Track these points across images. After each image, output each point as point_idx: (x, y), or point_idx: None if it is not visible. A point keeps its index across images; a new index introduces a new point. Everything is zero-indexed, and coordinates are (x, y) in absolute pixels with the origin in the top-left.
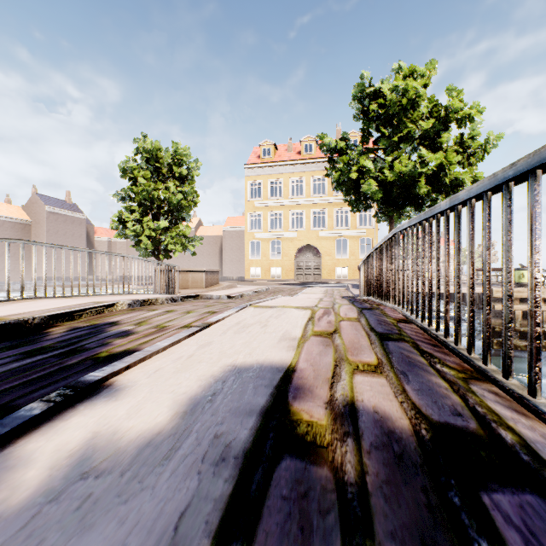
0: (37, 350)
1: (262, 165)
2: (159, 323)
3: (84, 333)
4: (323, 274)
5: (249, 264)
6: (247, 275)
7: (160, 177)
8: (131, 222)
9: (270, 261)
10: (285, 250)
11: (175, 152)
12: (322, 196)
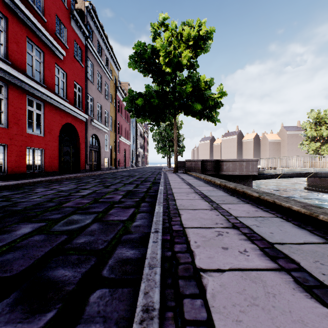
0: None
1: None
2: None
3: None
4: None
5: None
6: None
7: (320, 124)
8: (305, 144)
9: None
10: None
11: (325, 113)
12: None
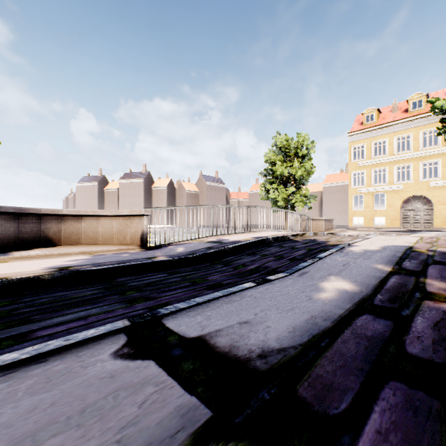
0: (304, 243)
1: (365, 131)
2: (336, 240)
3: (310, 240)
4: (435, 222)
5: (352, 215)
6: (350, 223)
7: (288, 158)
8: (271, 189)
9: (372, 211)
10: (389, 201)
11: (298, 140)
12: (433, 148)
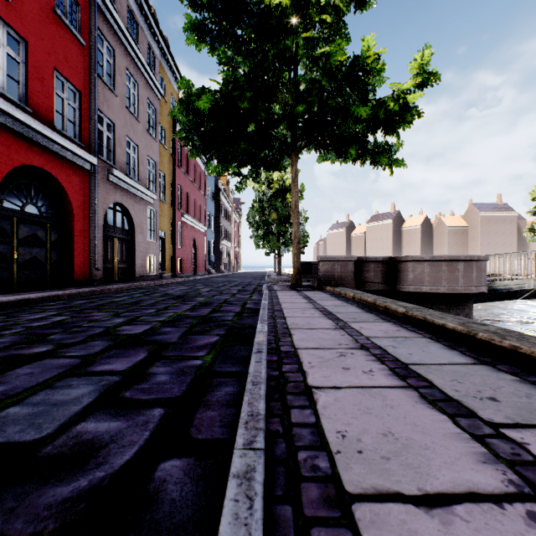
0: None
1: None
2: None
3: None
4: None
5: None
6: None
7: None
8: None
9: None
10: None
11: None
12: None
